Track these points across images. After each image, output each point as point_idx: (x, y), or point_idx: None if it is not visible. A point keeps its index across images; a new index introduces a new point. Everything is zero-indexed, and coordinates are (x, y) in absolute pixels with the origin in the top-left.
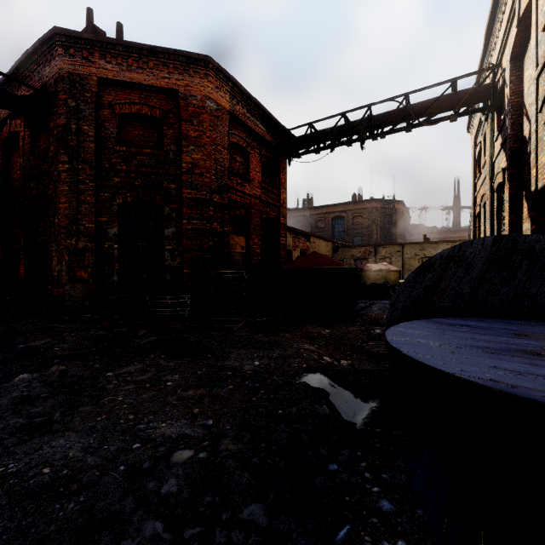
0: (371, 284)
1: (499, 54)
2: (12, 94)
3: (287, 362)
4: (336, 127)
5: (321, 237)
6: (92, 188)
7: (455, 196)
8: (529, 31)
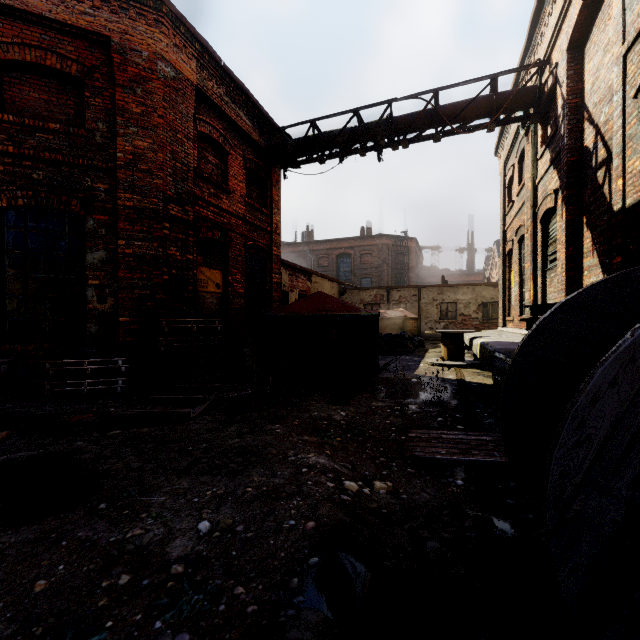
0: (386, 335)
1: (549, 47)
2: None
3: (273, 513)
4: (347, 128)
5: (325, 276)
6: None
7: (469, 236)
8: (595, 8)
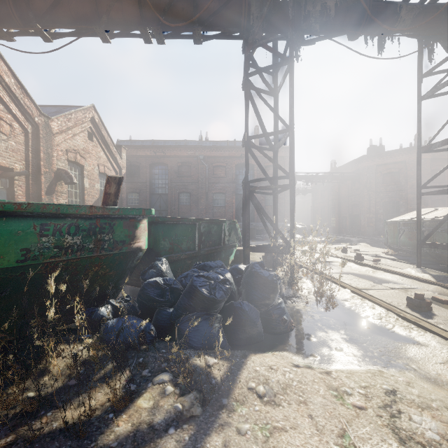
0: None
1: None
2: (351, 176)
3: None
4: None
5: None
6: (374, 199)
7: None
8: None
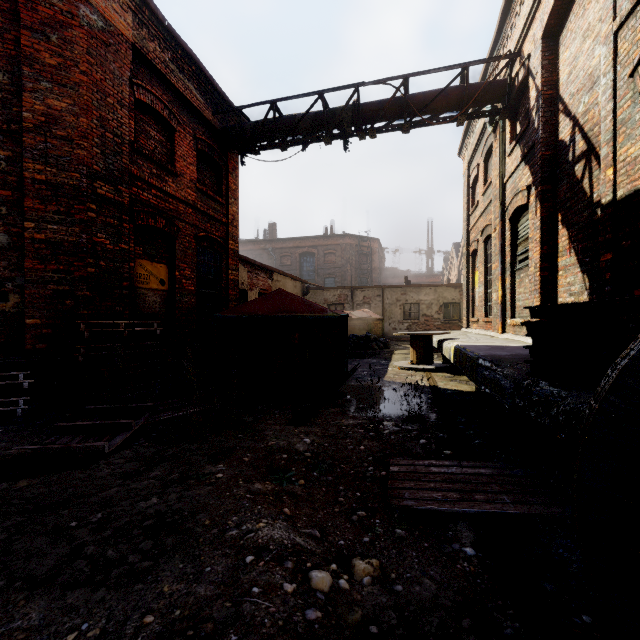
0: (351, 337)
1: (520, 38)
2: None
3: None
4: (311, 113)
5: (287, 274)
6: None
7: (428, 238)
8: None
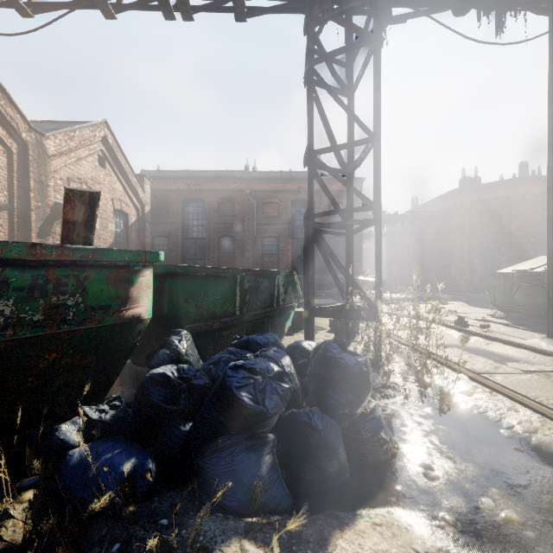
0: None
1: None
2: (438, 215)
3: None
4: None
5: None
6: (468, 244)
7: None
8: None
